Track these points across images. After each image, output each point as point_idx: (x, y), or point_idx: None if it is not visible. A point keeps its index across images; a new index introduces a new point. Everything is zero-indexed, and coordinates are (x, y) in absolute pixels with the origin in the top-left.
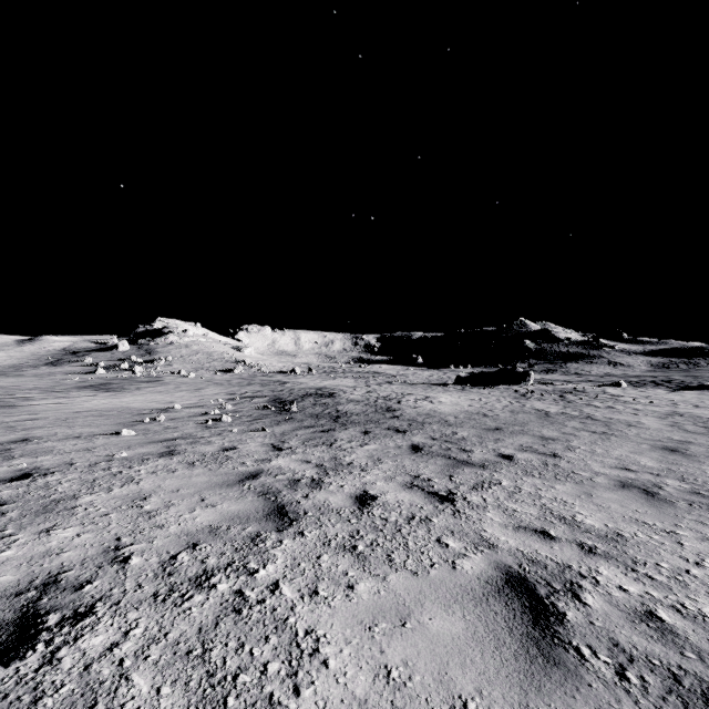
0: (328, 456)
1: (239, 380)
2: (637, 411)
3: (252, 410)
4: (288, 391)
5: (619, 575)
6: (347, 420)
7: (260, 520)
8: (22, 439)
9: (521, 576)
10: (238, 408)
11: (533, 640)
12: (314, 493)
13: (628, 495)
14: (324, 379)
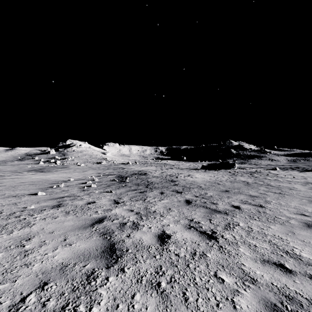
0: (142, 207)
1: (103, 167)
2: (290, 181)
3: (107, 181)
4: (125, 172)
5: None
6: (152, 186)
7: (97, 257)
8: None
9: None
10: (101, 180)
11: None
12: (133, 233)
13: None
14: (142, 166)
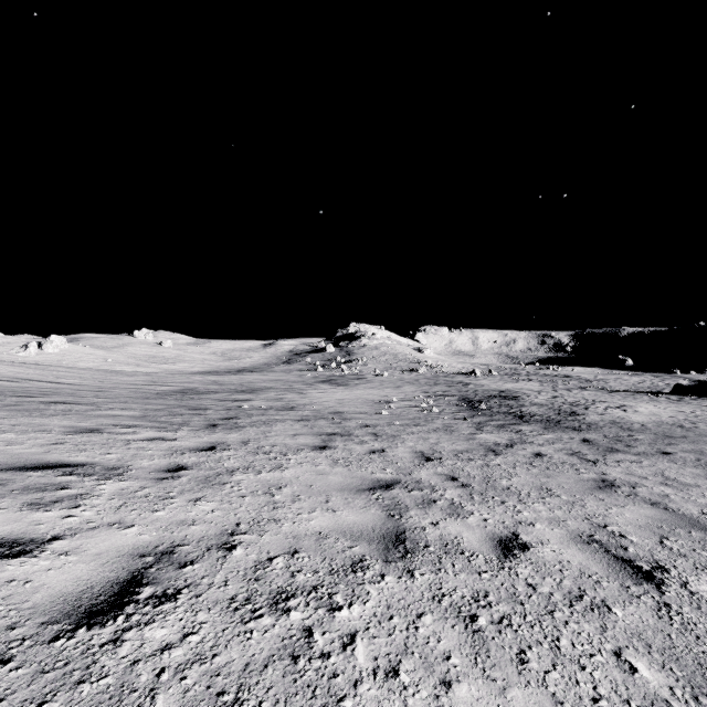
0: (515, 437)
1: (425, 380)
2: None
3: (448, 406)
4: (473, 392)
5: (669, 490)
6: (530, 418)
7: (485, 452)
8: (337, 411)
9: (611, 481)
10: (437, 403)
11: (599, 487)
12: (509, 449)
13: None
14: (505, 381)
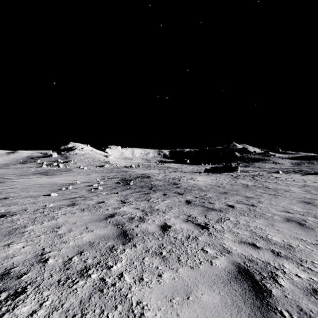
0: (147, 206)
1: (107, 170)
2: (288, 184)
3: (112, 184)
4: (129, 175)
5: (295, 268)
6: (156, 188)
7: (114, 238)
8: (4, 197)
9: (245, 269)
10: (106, 183)
11: (257, 307)
12: (140, 224)
13: (291, 225)
14: (145, 170)
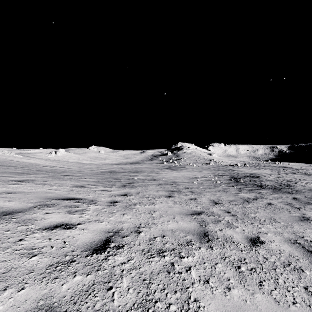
0: (258, 195)
1: (213, 168)
2: None
3: (225, 180)
4: (236, 174)
5: None
6: (265, 187)
7: (243, 201)
8: (174, 181)
9: (307, 217)
10: (219, 179)
11: (301, 220)
12: (254, 200)
13: None
14: (253, 169)
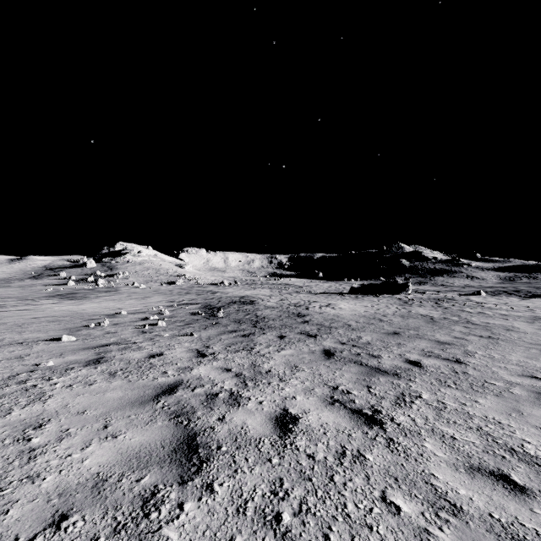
0: (247, 363)
1: (180, 290)
2: (505, 316)
3: (185, 315)
4: (217, 299)
5: None
6: (265, 325)
7: (163, 461)
8: None
9: None
10: (174, 313)
11: None
12: (230, 413)
13: None
14: (246, 289)
